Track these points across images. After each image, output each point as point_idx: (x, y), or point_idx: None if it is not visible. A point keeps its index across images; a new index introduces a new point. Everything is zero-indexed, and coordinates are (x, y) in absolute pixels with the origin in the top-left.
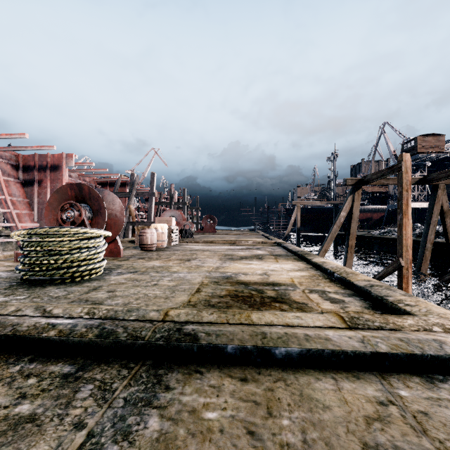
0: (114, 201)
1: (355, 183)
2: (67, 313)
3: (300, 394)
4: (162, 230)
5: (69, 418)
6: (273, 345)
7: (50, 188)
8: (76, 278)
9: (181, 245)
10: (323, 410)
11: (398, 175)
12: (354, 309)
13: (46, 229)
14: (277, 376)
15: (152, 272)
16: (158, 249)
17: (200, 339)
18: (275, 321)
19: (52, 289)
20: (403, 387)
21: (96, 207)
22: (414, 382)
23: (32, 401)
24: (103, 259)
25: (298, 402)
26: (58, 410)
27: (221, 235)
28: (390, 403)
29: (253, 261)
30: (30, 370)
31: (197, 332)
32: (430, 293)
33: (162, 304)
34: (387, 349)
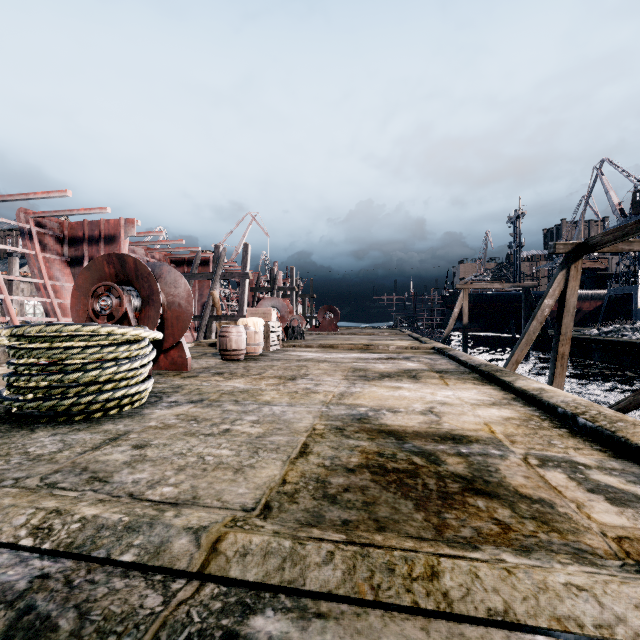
0: (177, 282)
1: (571, 250)
2: None
3: None
4: (254, 329)
5: None
6: None
7: None
8: (95, 412)
9: (284, 351)
10: None
11: None
12: None
13: (40, 327)
14: None
15: (227, 402)
16: (248, 358)
17: None
18: (519, 606)
19: (42, 436)
20: None
21: (146, 291)
22: None
23: None
24: (149, 377)
25: None
26: None
27: (345, 336)
28: None
29: (403, 382)
30: None
31: None
32: None
33: (224, 489)
34: None
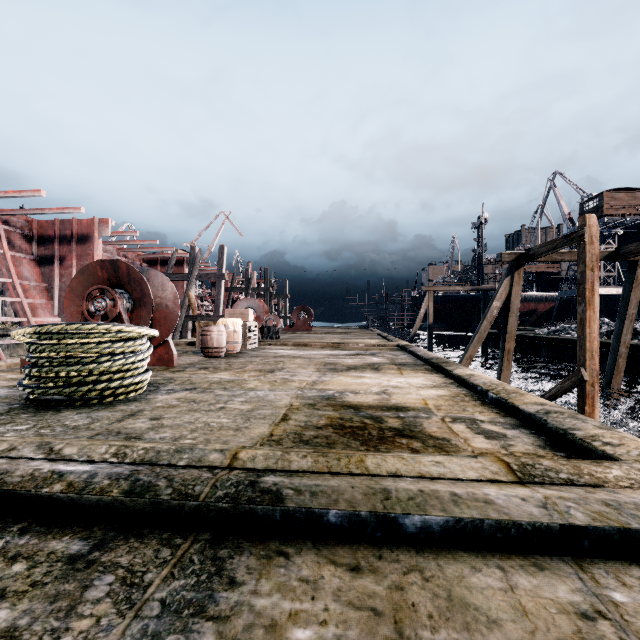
0: (164, 285)
1: (514, 259)
2: (84, 454)
3: (448, 597)
4: (234, 328)
5: (69, 636)
6: (402, 511)
7: (77, 268)
8: (107, 397)
9: (261, 349)
10: (487, 628)
11: (579, 247)
12: (523, 449)
13: (61, 326)
14: (408, 563)
15: (217, 389)
16: (228, 355)
17: (285, 500)
18: (404, 470)
19: (69, 414)
20: (616, 586)
21: (138, 293)
22: (634, 577)
23: (14, 604)
24: (147, 369)
25: (445, 612)
26: (53, 621)
27: (319, 335)
28: (599, 616)
29: (366, 372)
30: (19, 547)
31: (282, 488)
32: (625, 420)
33: (229, 439)
34: (585, 520)
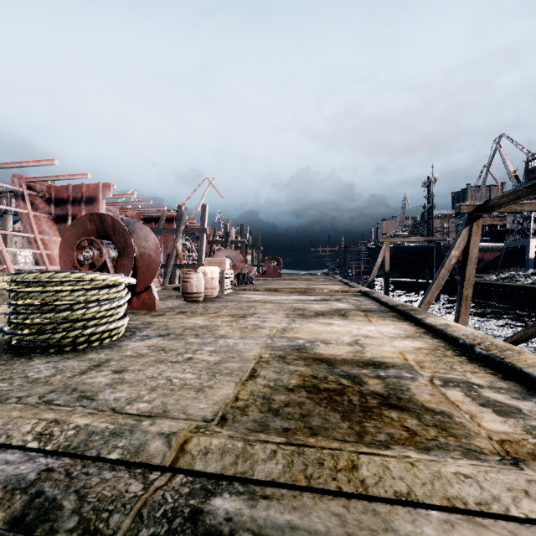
0: (147, 237)
1: (473, 210)
2: (4, 432)
3: None
4: (211, 275)
5: None
6: None
7: None
8: (81, 344)
9: (236, 294)
10: None
11: None
12: None
13: (35, 274)
14: None
15: (189, 336)
16: (206, 300)
17: None
18: (419, 490)
19: (38, 363)
20: None
21: (122, 244)
22: None
23: None
24: (125, 315)
25: None
26: None
27: (287, 281)
28: None
29: (334, 319)
30: None
31: (237, 531)
32: None
33: (189, 404)
34: None
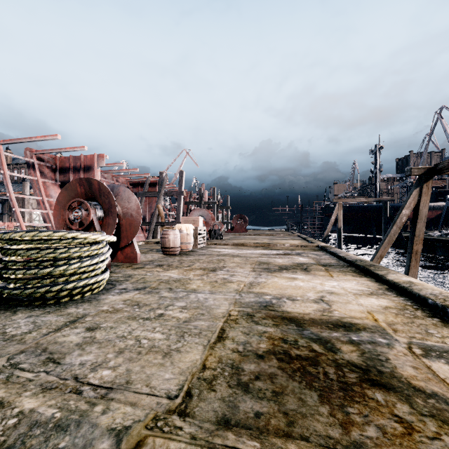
0: (129, 198)
1: (423, 172)
2: None
3: None
4: (187, 232)
5: None
6: None
7: None
8: (63, 298)
9: (208, 248)
10: None
11: None
12: None
13: (21, 233)
14: None
15: (163, 289)
16: (182, 253)
17: None
18: None
19: (20, 318)
20: None
21: (107, 205)
22: None
23: None
24: (106, 269)
25: None
26: None
27: (252, 236)
28: None
29: (297, 274)
30: None
31: None
32: None
33: (154, 373)
34: None
